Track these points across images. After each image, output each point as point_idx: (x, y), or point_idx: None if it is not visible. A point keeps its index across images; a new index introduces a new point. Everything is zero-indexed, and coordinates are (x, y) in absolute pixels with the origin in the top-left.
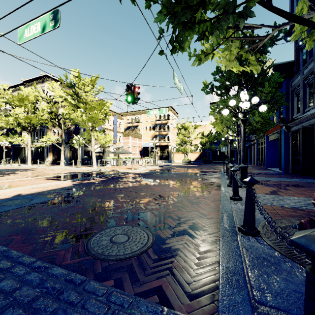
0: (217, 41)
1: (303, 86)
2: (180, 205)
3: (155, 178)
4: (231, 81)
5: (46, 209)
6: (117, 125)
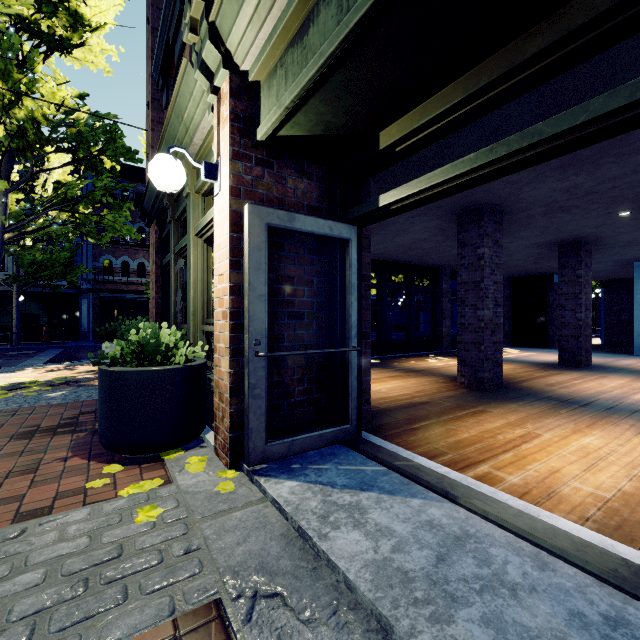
0: None
1: None
2: None
3: None
4: None
5: None
6: None
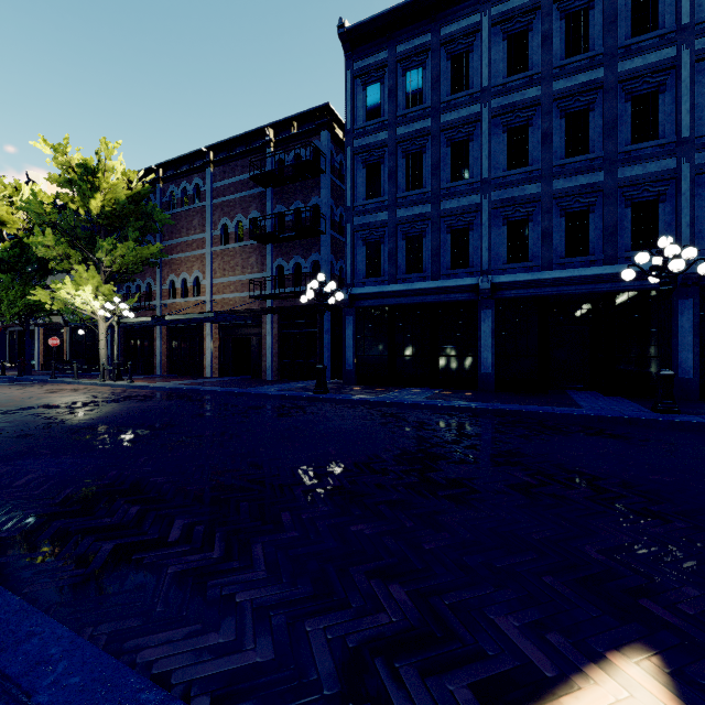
0: None
1: None
2: None
3: None
4: None
5: None
6: None
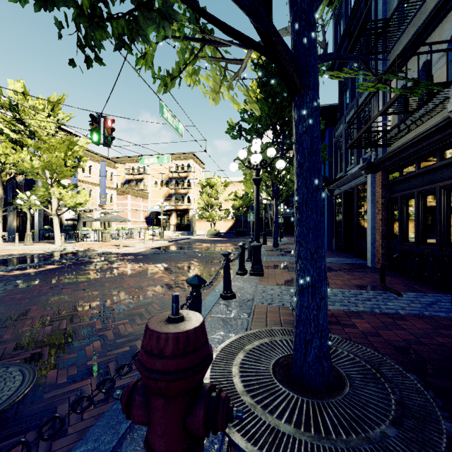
0: (183, 59)
1: (345, 138)
2: (141, 312)
3: (145, 262)
4: (262, 123)
5: None
6: (107, 177)
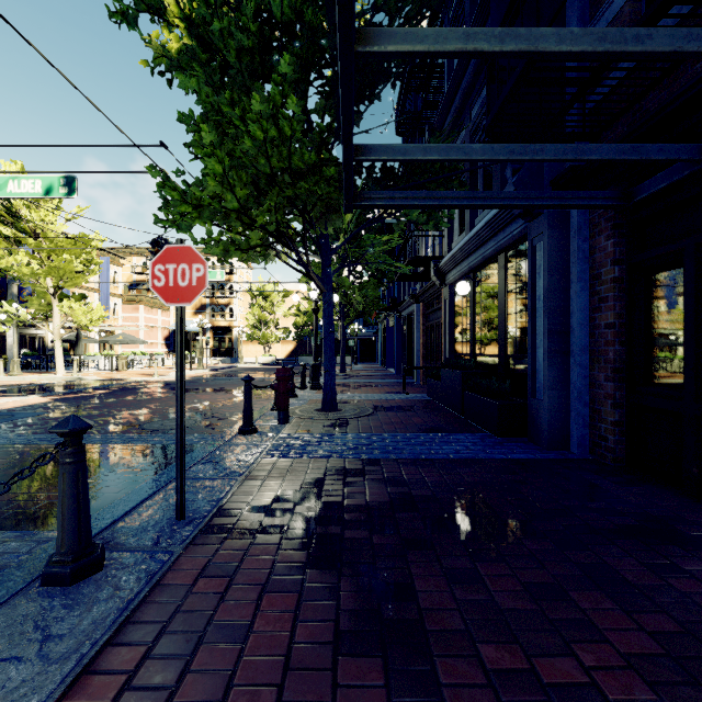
0: None
1: None
2: (232, 407)
3: (202, 387)
4: None
5: (58, 419)
6: (109, 279)
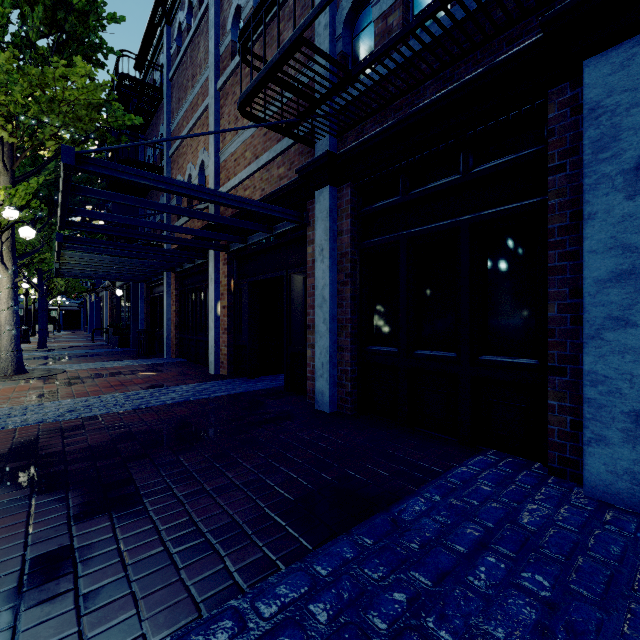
0: None
1: None
2: None
3: None
4: None
5: None
6: None
